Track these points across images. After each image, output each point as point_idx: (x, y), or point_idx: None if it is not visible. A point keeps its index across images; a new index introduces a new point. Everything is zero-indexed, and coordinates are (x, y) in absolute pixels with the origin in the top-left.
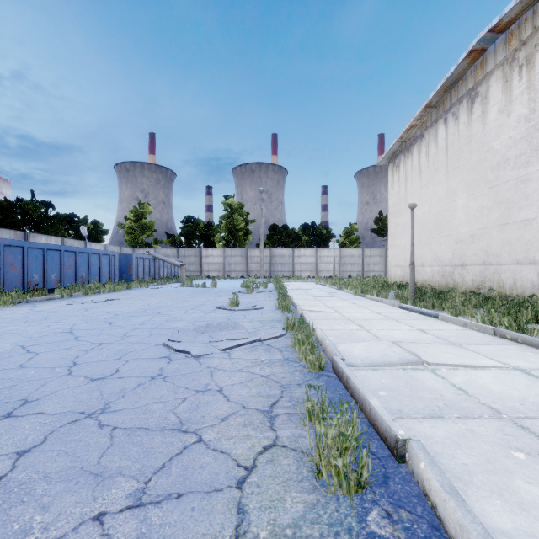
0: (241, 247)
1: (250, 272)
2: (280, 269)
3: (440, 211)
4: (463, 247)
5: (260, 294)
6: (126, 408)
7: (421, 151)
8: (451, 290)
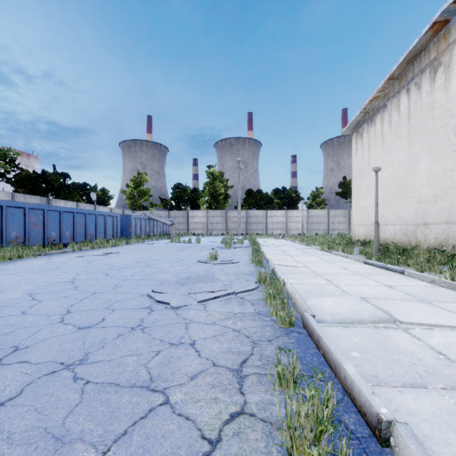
0: (221, 209)
1: (229, 230)
2: (255, 228)
3: (403, 174)
4: (426, 207)
5: (237, 249)
6: (102, 360)
7: (384, 120)
8: (415, 247)
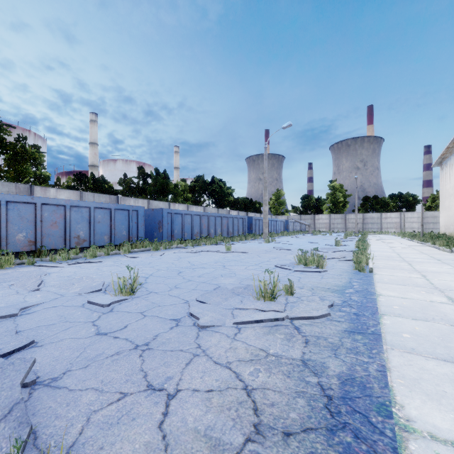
0: (341, 212)
1: (347, 229)
2: (370, 227)
3: None
4: None
5: (354, 237)
6: None
7: (450, 166)
8: (442, 235)
